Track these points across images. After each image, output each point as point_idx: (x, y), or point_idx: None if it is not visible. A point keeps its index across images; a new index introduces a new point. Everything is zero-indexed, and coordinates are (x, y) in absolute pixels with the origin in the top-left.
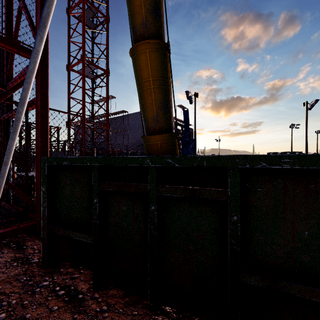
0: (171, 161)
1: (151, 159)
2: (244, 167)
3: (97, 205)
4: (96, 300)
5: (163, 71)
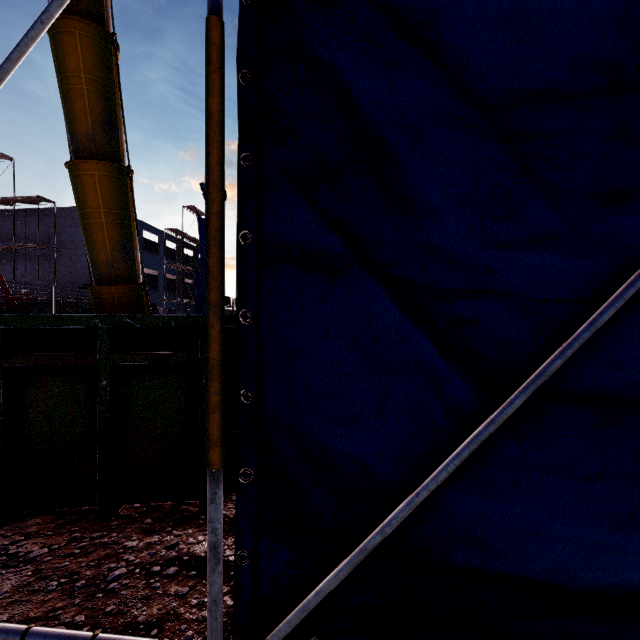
0: (131, 322)
1: (102, 319)
2: None
3: (0, 391)
4: (1, 536)
5: (121, 202)
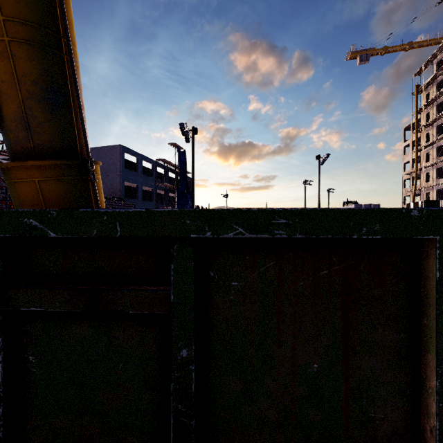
0: (38, 224)
1: None
2: (202, 236)
3: None
4: None
5: (38, 8)
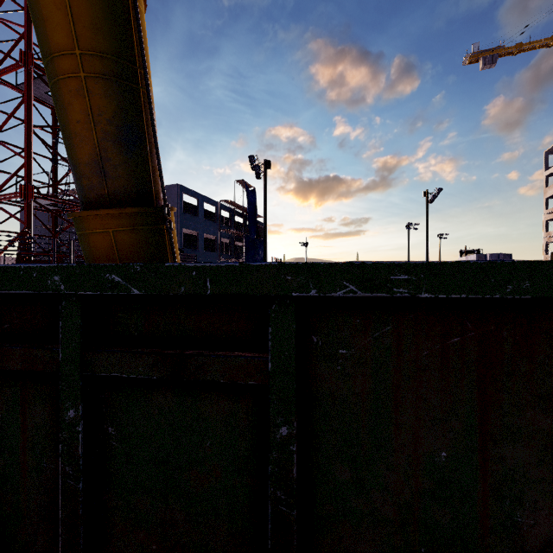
0: (121, 280)
1: (66, 275)
2: (306, 295)
3: None
4: None
5: (115, 38)
